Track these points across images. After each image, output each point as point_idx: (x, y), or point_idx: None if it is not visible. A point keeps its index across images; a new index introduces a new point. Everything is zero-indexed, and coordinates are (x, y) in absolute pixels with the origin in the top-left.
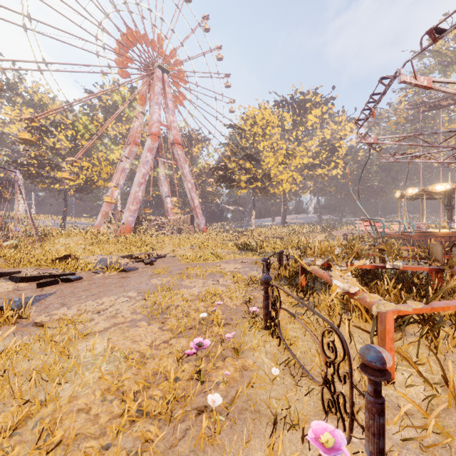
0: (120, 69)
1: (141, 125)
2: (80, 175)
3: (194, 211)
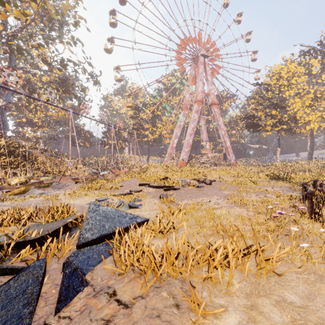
0: (178, 64)
1: (190, 96)
2: (156, 132)
3: (226, 150)
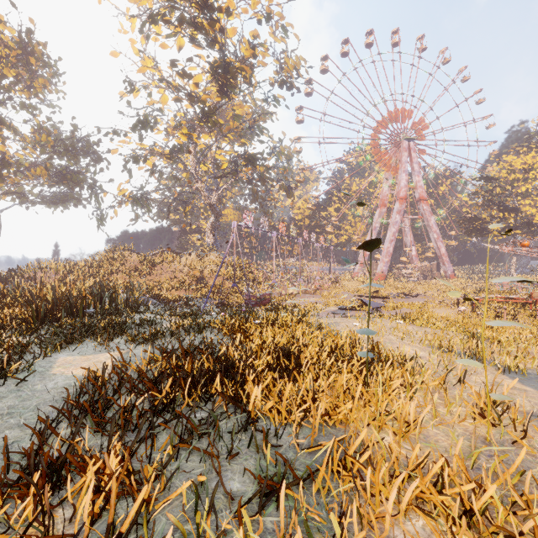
0: (373, 152)
1: (388, 189)
2: (344, 236)
3: (440, 259)
